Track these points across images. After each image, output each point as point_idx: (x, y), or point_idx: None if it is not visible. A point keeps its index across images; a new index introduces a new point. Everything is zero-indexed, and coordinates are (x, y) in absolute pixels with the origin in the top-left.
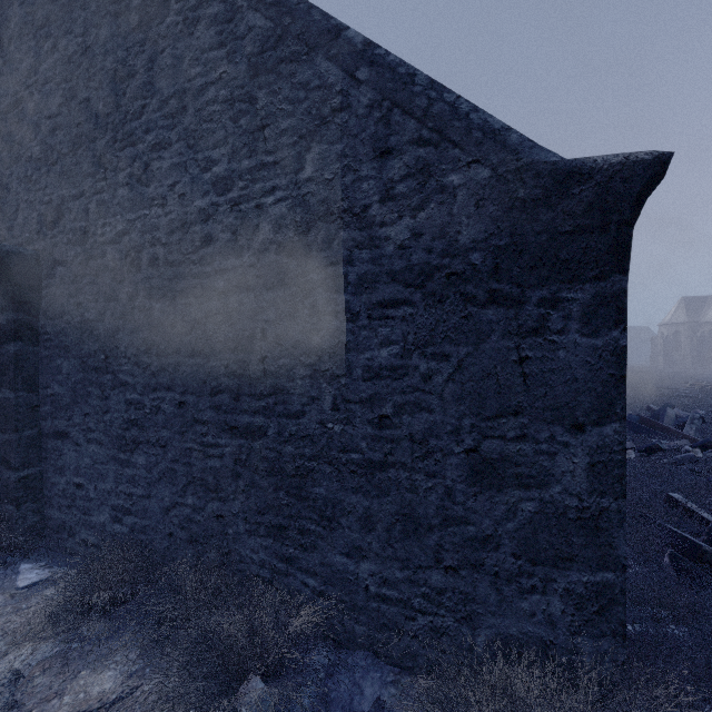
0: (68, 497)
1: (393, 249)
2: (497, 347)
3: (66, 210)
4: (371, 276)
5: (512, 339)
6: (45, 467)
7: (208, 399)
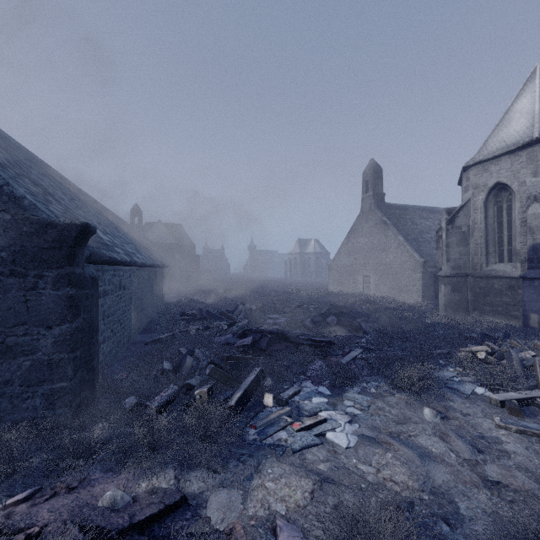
0: None
1: None
2: (15, 295)
3: None
4: None
5: (22, 292)
6: None
7: None
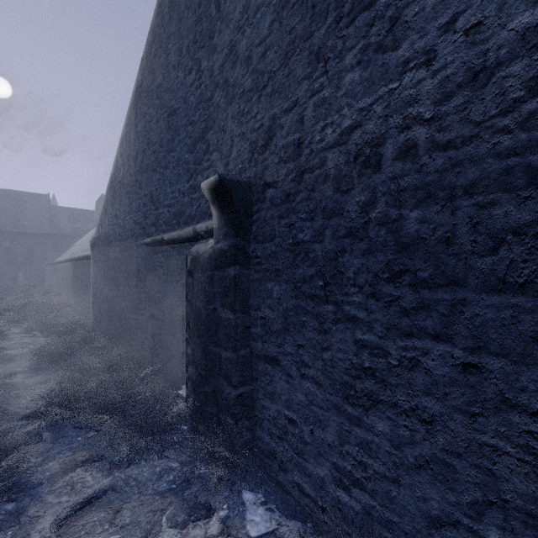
0: (278, 427)
1: None
2: None
3: (277, 129)
4: None
5: None
6: (255, 387)
7: None
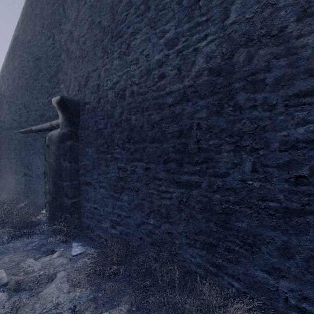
0: (91, 213)
1: (310, 52)
2: None
3: (90, 78)
4: (287, 76)
5: None
6: (81, 198)
7: (162, 166)
